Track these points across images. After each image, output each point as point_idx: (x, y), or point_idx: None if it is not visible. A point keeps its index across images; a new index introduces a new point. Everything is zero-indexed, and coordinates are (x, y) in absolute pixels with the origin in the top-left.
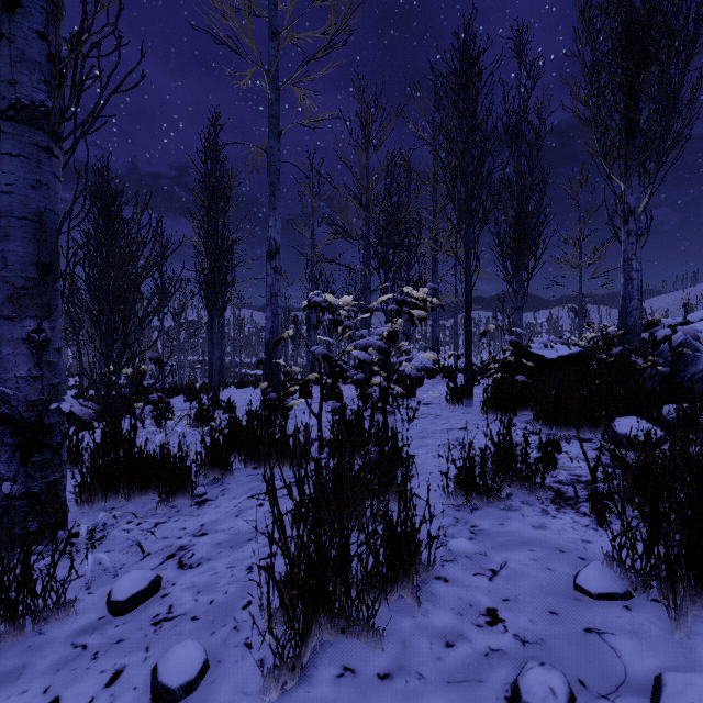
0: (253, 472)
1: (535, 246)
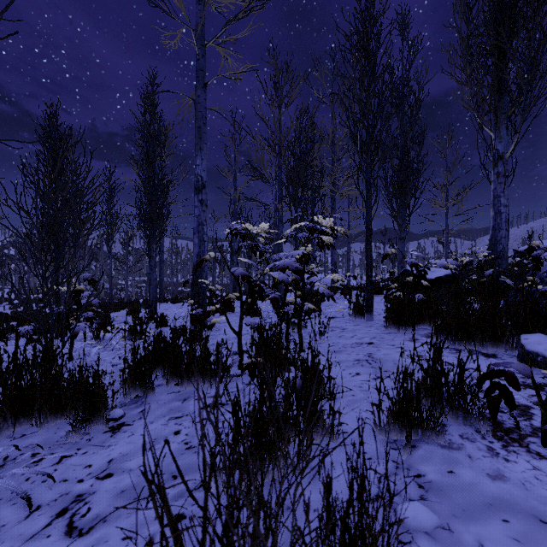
0: (174, 390)
1: (415, 188)
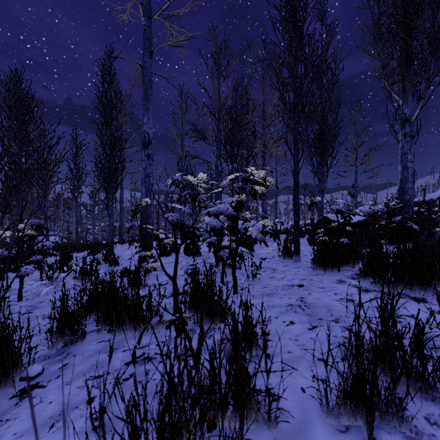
0: (105, 337)
1: (332, 148)
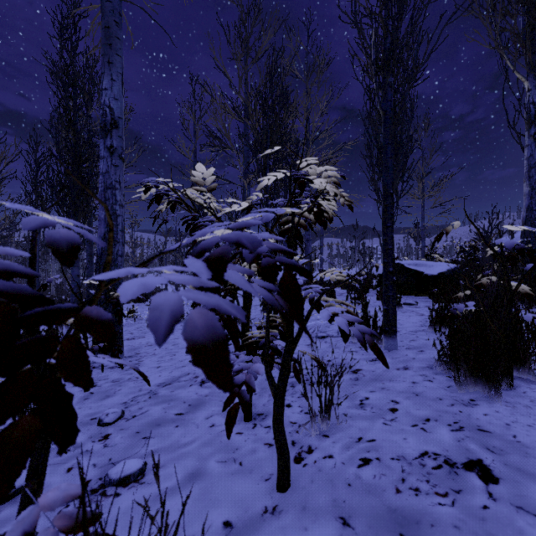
0: None
1: (404, 169)
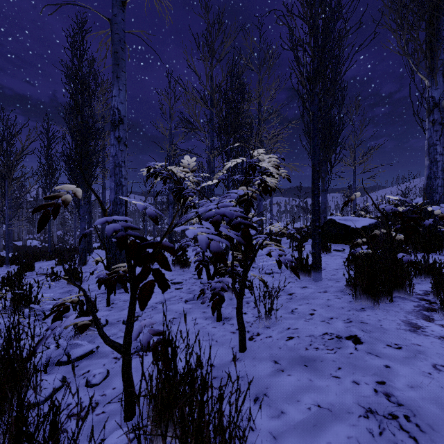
0: None
1: (336, 144)
